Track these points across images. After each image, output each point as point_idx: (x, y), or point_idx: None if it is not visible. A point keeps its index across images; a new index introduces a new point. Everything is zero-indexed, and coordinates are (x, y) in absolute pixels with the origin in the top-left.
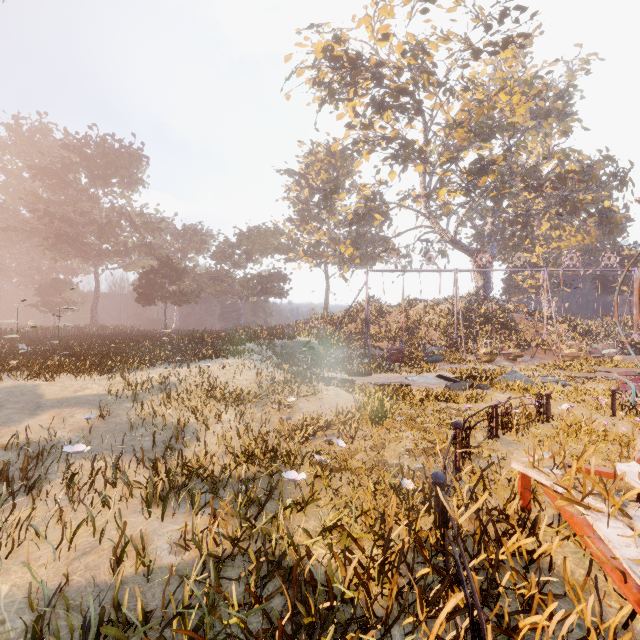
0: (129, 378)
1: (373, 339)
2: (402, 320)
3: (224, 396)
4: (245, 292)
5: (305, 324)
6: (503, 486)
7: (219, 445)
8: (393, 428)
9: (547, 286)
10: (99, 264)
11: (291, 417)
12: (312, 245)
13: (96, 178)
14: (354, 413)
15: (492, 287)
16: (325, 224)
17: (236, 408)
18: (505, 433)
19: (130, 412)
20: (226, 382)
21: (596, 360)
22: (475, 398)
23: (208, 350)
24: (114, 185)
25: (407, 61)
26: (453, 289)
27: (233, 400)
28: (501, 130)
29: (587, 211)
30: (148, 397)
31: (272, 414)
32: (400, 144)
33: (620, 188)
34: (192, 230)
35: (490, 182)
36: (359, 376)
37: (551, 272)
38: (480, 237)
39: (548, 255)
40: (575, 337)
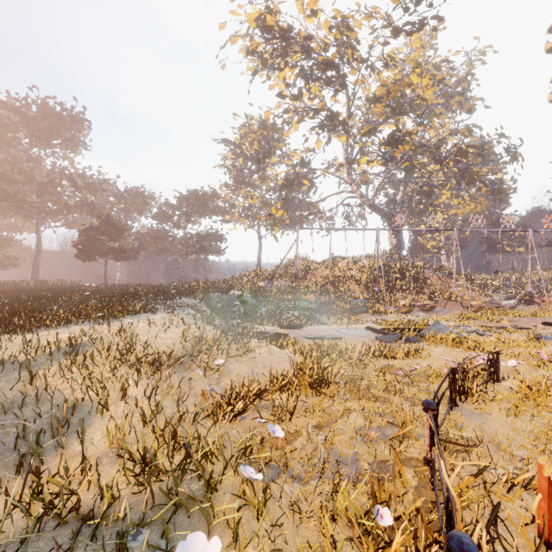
0: (29, 340)
1: (301, 292)
2: (327, 275)
3: (141, 359)
4: (184, 250)
5: (240, 279)
6: (502, 495)
7: (111, 440)
8: (337, 398)
9: (446, 247)
10: (41, 222)
11: (219, 382)
12: (246, 208)
13: (36, 138)
14: (291, 378)
15: (404, 246)
16: (258, 189)
17: (152, 376)
18: (461, 398)
19: (16, 385)
20: (145, 342)
21: (500, 310)
22: (413, 353)
23: (136, 305)
24: (56, 146)
25: (334, 35)
26: (375, 246)
27: (150, 365)
28: (413, 108)
29: (482, 182)
30: (48, 363)
31: (197, 379)
32: (326, 115)
33: (512, 162)
34: (134, 192)
35: (403, 154)
36: (291, 329)
37: (449, 235)
38: (392, 204)
39: (447, 221)
40: (476, 290)
